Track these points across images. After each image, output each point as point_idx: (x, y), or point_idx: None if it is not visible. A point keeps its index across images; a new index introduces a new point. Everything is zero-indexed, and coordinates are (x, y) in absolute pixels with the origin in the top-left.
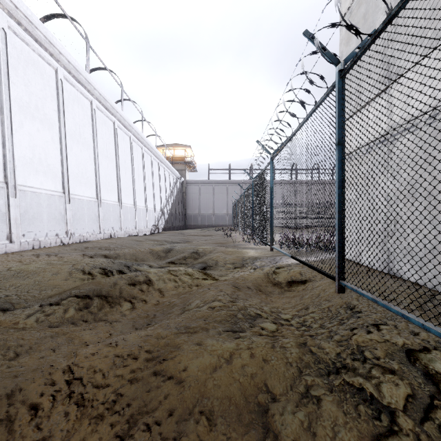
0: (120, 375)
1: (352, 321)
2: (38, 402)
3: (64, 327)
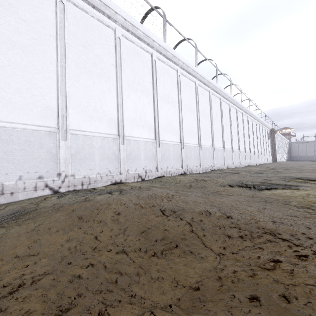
0: None
1: None
2: None
3: None
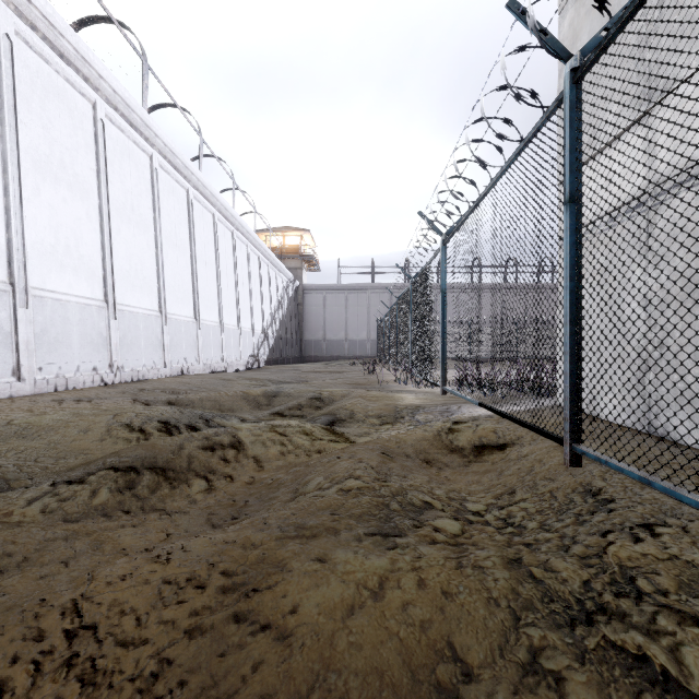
0: (169, 620)
1: (600, 518)
2: (6, 676)
3: (89, 522)
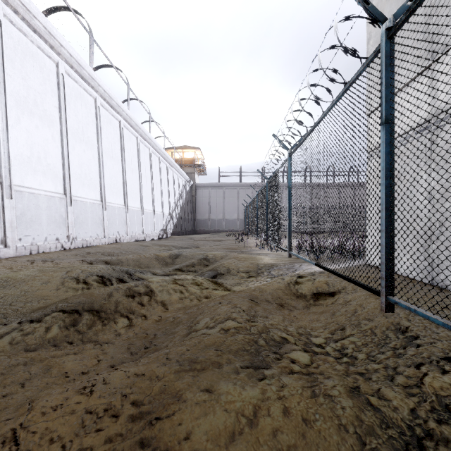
0: (88, 447)
1: (412, 352)
2: None
3: (43, 351)
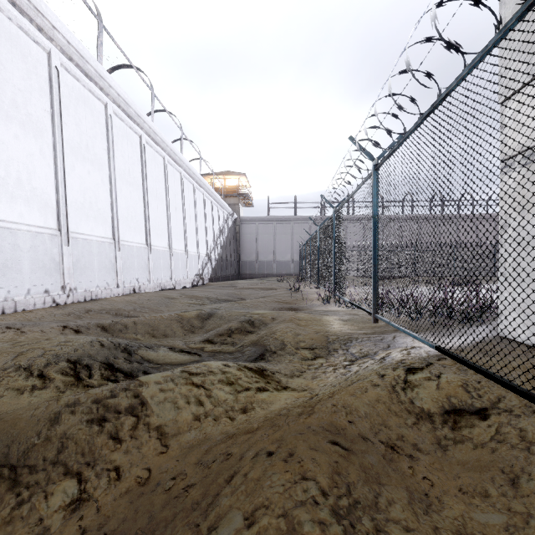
0: None
1: None
2: None
3: None
